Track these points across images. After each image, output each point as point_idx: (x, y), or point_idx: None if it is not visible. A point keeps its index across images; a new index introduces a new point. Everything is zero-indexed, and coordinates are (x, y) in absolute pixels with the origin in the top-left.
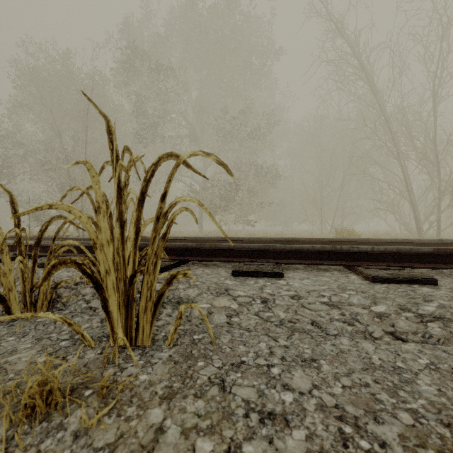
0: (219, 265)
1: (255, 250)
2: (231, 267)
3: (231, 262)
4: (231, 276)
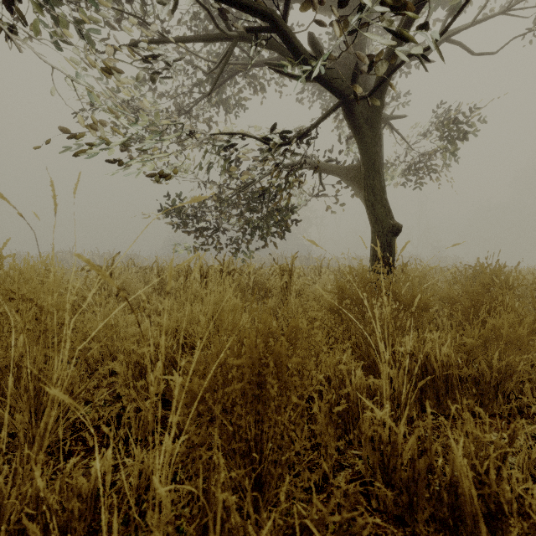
0: None
1: None
2: None
3: None
4: None
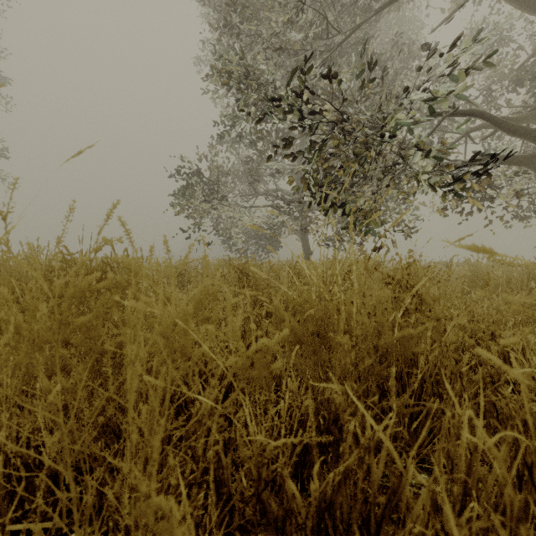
0: None
1: None
2: None
3: None
4: None
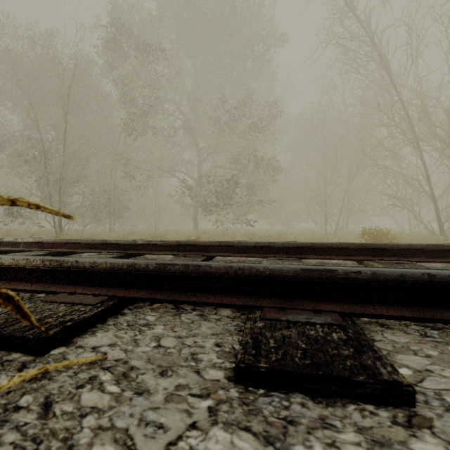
0: (204, 309)
1: (286, 279)
2: (232, 321)
3: (231, 306)
4: (234, 384)
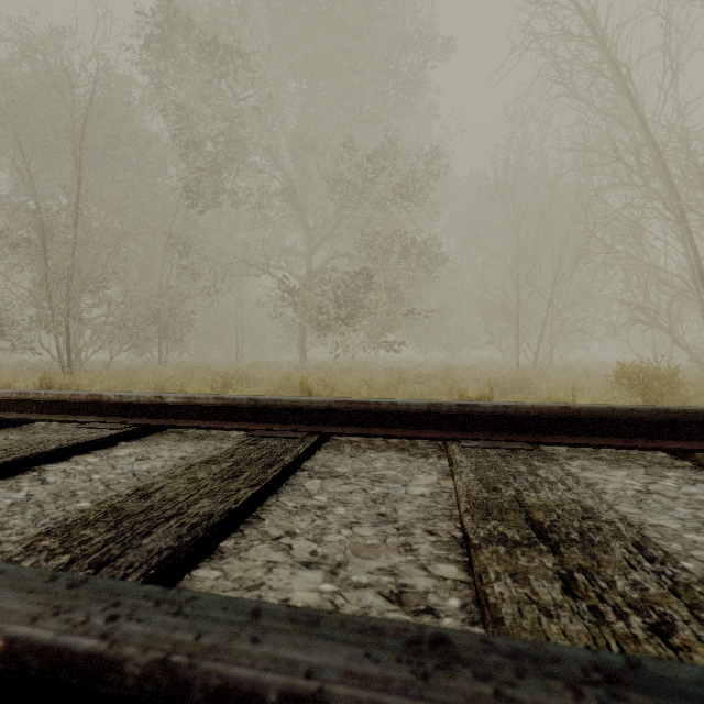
0: None
1: None
2: None
3: None
4: None
